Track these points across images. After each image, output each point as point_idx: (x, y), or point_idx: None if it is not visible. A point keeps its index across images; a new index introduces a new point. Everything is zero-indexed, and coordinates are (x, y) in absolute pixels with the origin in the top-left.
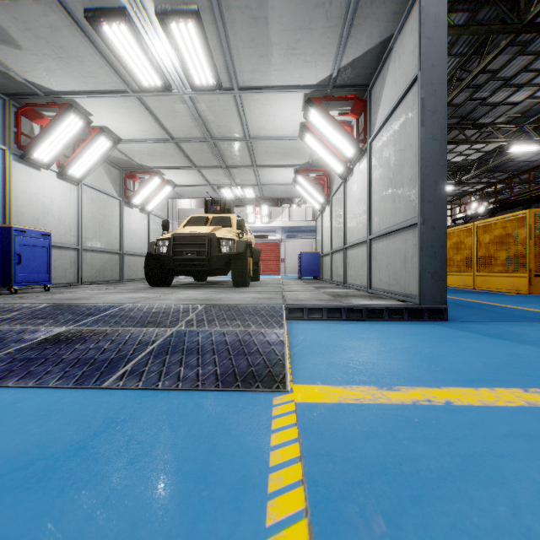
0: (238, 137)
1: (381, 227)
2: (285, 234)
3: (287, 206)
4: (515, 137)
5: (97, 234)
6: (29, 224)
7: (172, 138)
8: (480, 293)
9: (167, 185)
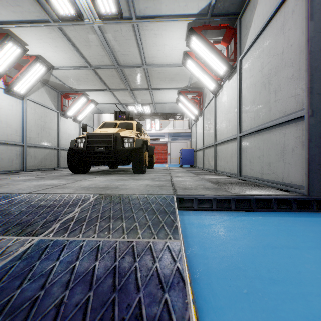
0: (137, 64)
1: (253, 125)
2: (170, 138)
3: (171, 119)
4: None
5: (39, 136)
6: None
7: (90, 66)
8: None
9: (91, 103)
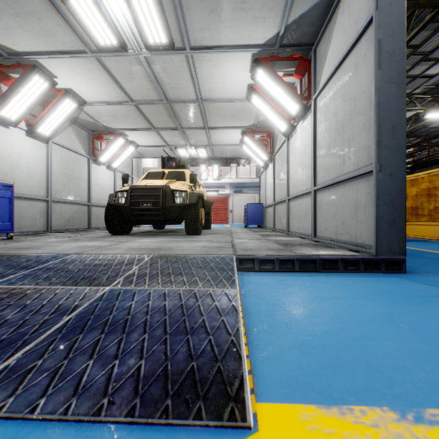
0: (191, 99)
1: (327, 178)
2: (233, 190)
3: (234, 165)
4: (429, 106)
5: (66, 188)
6: None
7: (132, 101)
8: (410, 240)
9: (130, 145)
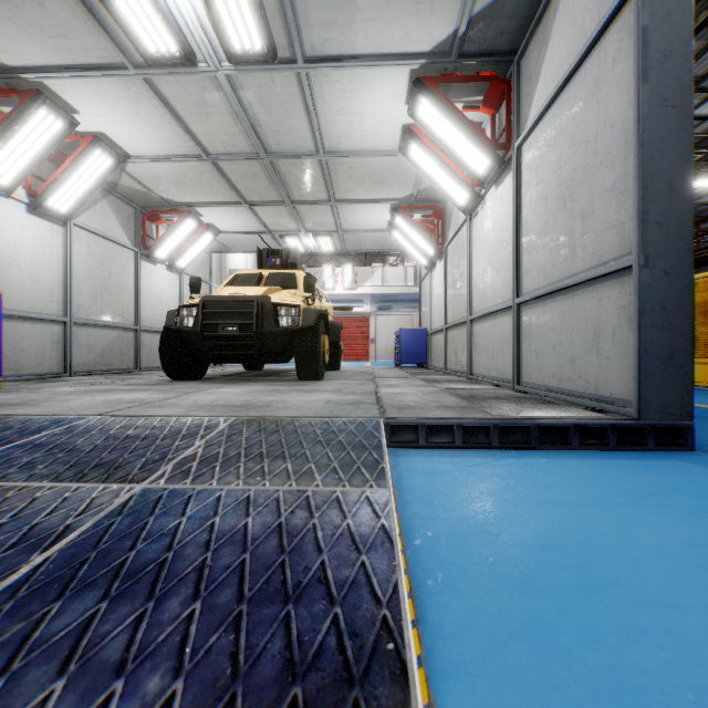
0: (307, 151)
1: (542, 282)
2: (376, 305)
3: (379, 265)
4: (699, 168)
5: (98, 301)
6: None
7: (207, 154)
8: None
9: (206, 231)
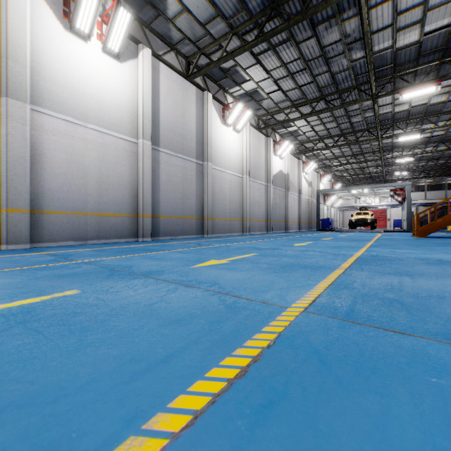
0: (371, 193)
1: (406, 217)
2: (389, 206)
3: None
4: None
5: (328, 217)
6: (324, 216)
7: (352, 194)
8: None
9: (342, 199)
